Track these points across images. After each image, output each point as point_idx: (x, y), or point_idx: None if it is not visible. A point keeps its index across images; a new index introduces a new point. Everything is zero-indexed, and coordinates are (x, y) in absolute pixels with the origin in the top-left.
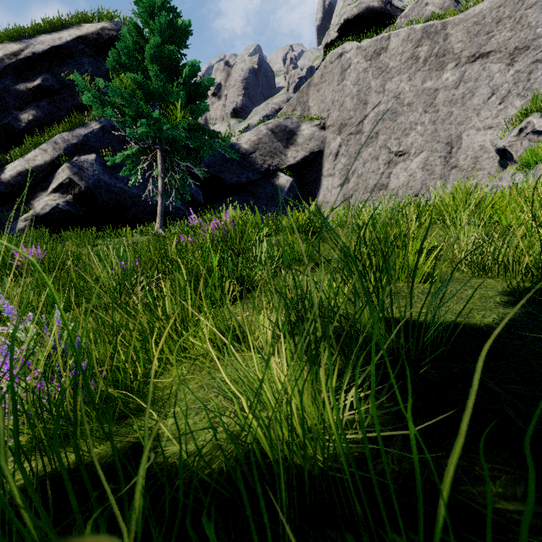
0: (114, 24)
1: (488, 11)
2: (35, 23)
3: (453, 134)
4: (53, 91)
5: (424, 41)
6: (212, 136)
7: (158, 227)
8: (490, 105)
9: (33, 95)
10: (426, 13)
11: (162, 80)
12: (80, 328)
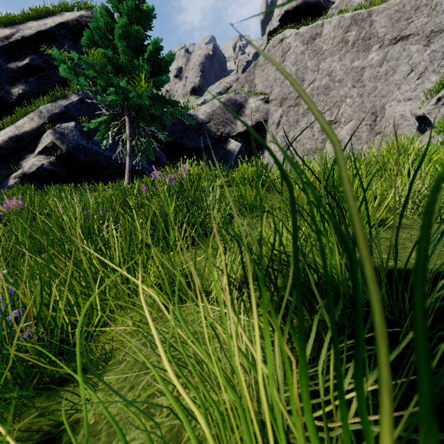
0: (91, 12)
1: (407, 0)
2: (24, 11)
3: (377, 105)
4: (40, 69)
5: (353, 27)
6: (173, 106)
7: (126, 183)
8: (410, 80)
9: (22, 72)
10: (353, 5)
11: (129, 55)
12: (23, 274)
